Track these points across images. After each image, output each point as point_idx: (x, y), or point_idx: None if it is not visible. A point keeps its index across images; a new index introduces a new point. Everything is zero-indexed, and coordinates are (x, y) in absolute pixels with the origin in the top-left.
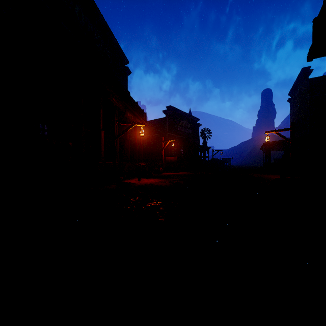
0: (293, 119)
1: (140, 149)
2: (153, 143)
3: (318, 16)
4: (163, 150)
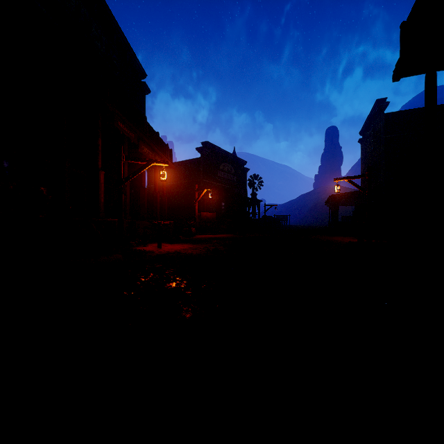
0: (365, 165)
1: (163, 201)
2: (182, 193)
3: (408, 18)
4: (196, 202)
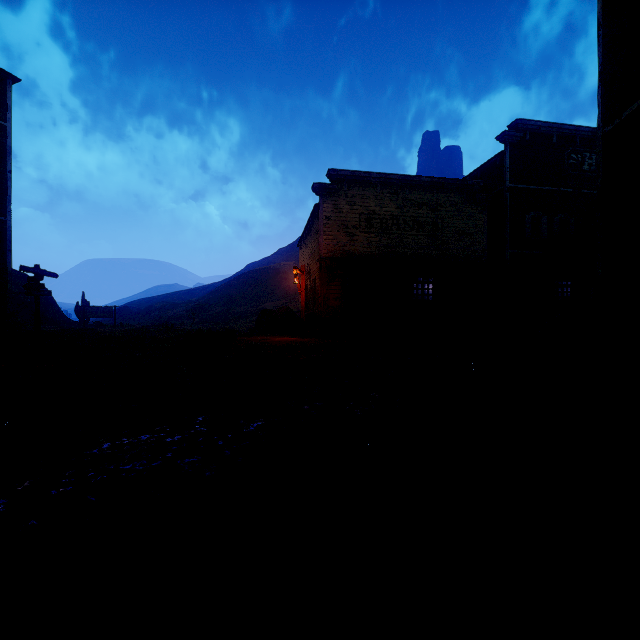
0: None
1: None
2: None
3: None
4: None
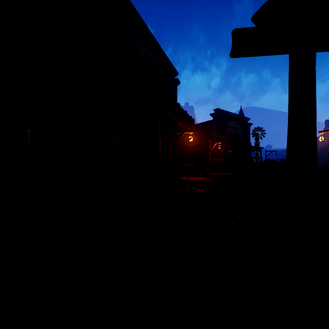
0: None
1: (188, 152)
2: (200, 145)
3: None
4: (209, 152)
